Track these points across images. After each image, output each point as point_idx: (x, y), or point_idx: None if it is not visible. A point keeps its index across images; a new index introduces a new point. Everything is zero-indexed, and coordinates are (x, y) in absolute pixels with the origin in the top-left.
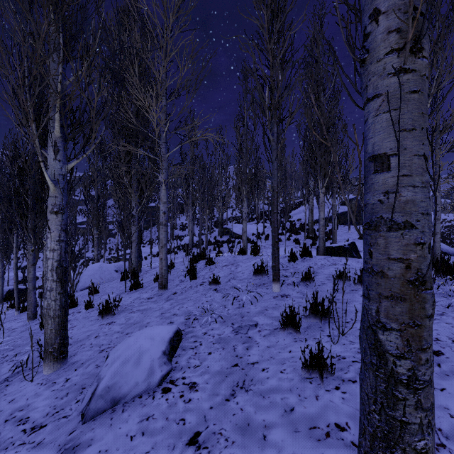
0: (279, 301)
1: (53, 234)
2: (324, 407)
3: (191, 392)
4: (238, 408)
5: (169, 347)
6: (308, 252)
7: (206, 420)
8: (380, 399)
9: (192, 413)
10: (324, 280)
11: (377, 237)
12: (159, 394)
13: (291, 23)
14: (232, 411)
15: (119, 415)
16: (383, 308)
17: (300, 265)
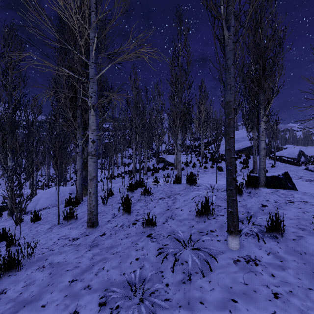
0: (246, 273)
1: None
2: None
3: None
4: None
5: None
6: (253, 185)
7: None
8: None
9: None
10: (296, 230)
11: None
12: None
13: None
14: None
15: None
16: None
17: (249, 202)
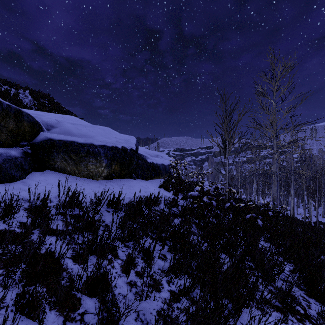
0: None
1: None
2: None
3: None
4: None
5: None
6: None
7: None
8: None
9: None
10: None
11: None
12: None
13: None
14: None
15: None
16: None
17: None
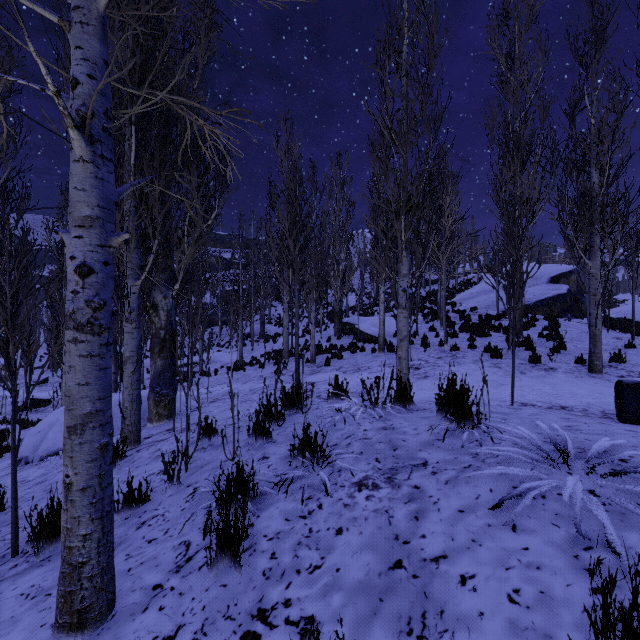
0: None
1: None
2: None
3: None
4: None
5: None
6: None
7: None
8: None
9: None
10: None
11: None
12: None
13: None
14: None
15: None
16: None
17: None
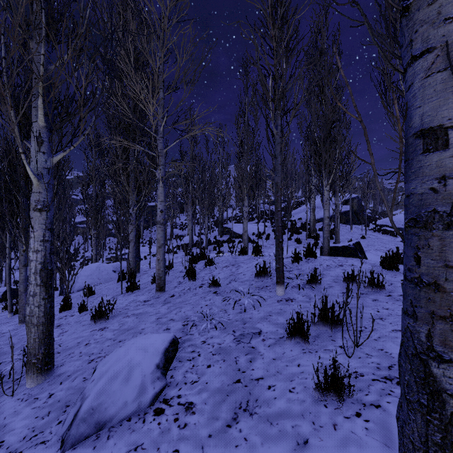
0: (283, 305)
1: (37, 233)
2: (345, 440)
3: (187, 415)
4: (242, 438)
5: (163, 360)
6: (312, 253)
7: (204, 452)
8: (433, 452)
9: (188, 442)
10: (331, 283)
11: (429, 237)
12: (150, 416)
13: (295, 9)
14: (234, 441)
15: (103, 443)
16: (438, 332)
17: (304, 266)
